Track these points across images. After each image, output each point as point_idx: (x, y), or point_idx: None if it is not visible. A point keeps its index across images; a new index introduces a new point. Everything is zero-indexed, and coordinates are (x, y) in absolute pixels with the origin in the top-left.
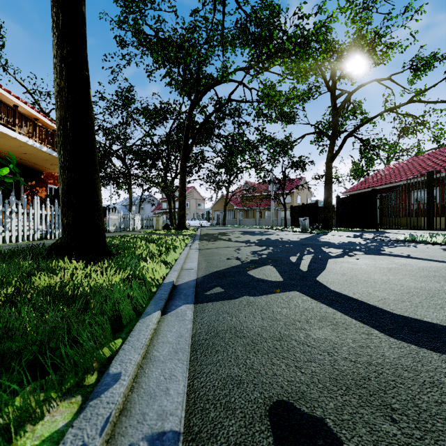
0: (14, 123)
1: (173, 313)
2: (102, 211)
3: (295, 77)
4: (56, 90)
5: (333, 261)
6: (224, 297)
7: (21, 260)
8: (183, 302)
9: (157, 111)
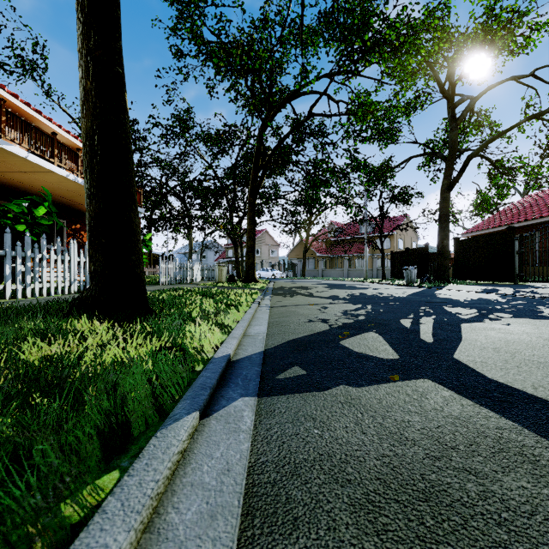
0: (53, 154)
1: (221, 415)
2: (141, 255)
3: (397, 80)
4: (82, 94)
5: (469, 327)
6: (306, 386)
7: (30, 319)
8: (240, 392)
9: (220, 136)
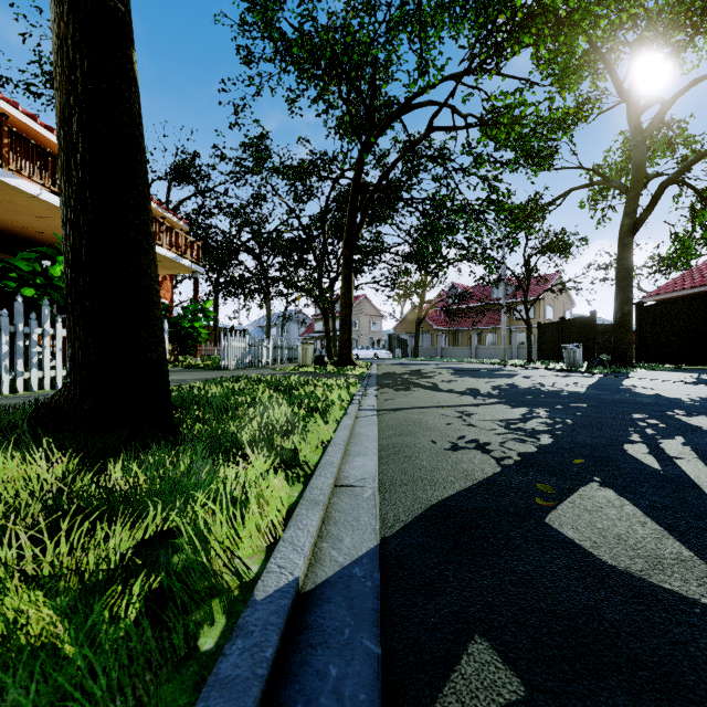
0: None
1: None
2: (159, 328)
3: (554, 79)
4: (54, 49)
5: None
6: None
7: None
8: None
9: (304, 168)
